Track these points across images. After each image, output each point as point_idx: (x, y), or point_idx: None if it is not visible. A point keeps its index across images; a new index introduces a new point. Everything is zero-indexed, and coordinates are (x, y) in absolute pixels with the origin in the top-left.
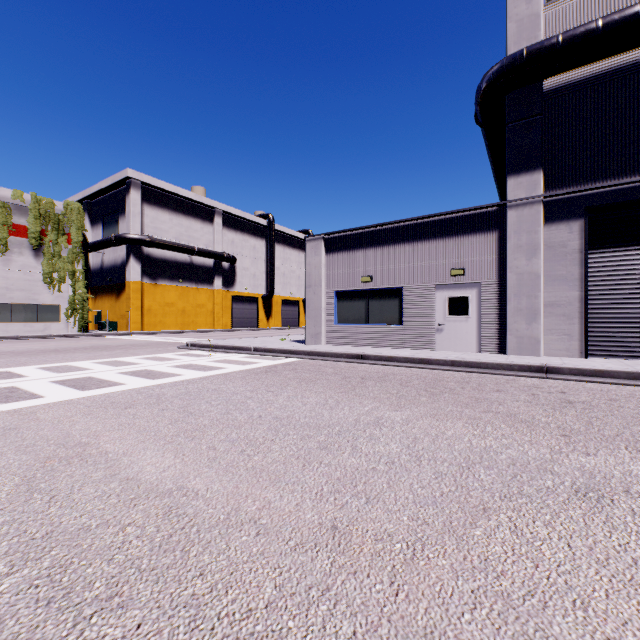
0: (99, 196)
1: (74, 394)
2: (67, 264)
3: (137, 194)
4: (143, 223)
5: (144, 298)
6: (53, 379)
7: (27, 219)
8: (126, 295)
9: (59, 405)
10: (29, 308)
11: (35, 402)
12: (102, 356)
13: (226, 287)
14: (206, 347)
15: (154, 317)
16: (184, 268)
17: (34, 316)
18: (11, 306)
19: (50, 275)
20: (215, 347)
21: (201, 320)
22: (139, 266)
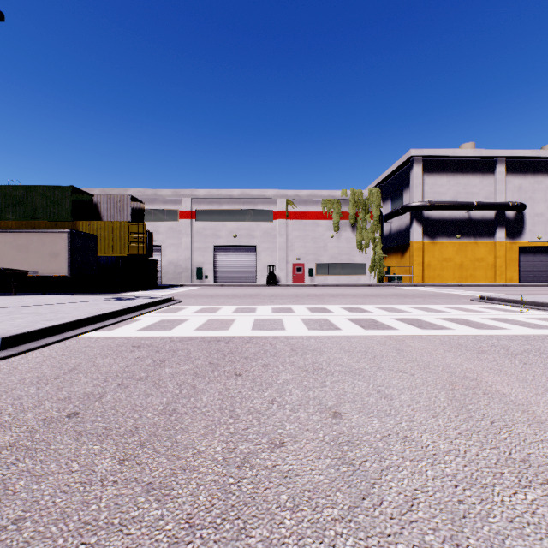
0: (388, 179)
1: (418, 331)
2: (370, 234)
3: (418, 168)
4: (423, 191)
5: (423, 255)
6: (391, 316)
7: (348, 207)
8: (409, 253)
9: (415, 338)
10: (349, 266)
11: (396, 332)
12: (409, 302)
13: (510, 238)
14: (507, 302)
15: (432, 271)
16: (461, 224)
17: (351, 271)
18: (340, 265)
19: (360, 243)
20: (520, 303)
21: (479, 274)
22: (420, 228)
